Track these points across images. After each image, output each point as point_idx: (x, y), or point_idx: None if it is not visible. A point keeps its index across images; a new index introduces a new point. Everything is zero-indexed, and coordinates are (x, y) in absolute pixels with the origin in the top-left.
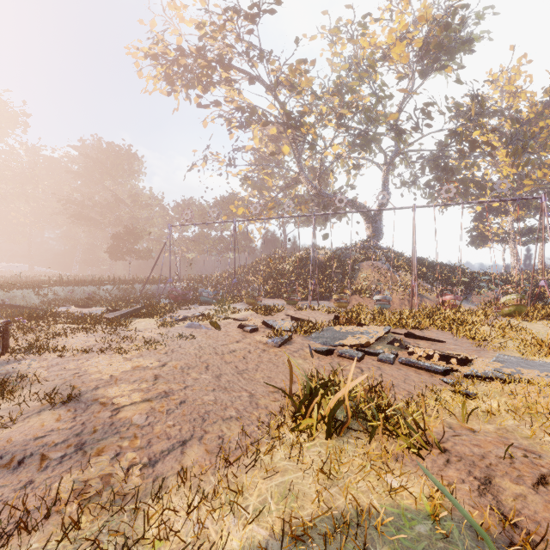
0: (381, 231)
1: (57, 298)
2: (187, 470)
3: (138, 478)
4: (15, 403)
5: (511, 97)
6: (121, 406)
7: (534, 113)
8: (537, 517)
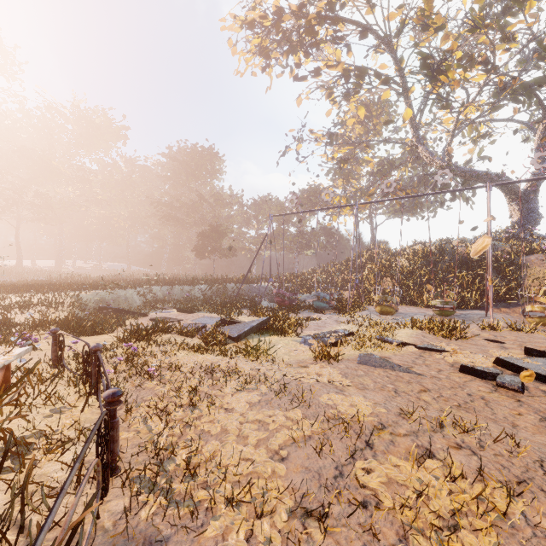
0: (538, 214)
1: (155, 298)
2: None
3: None
4: None
5: None
6: None
7: None
8: None
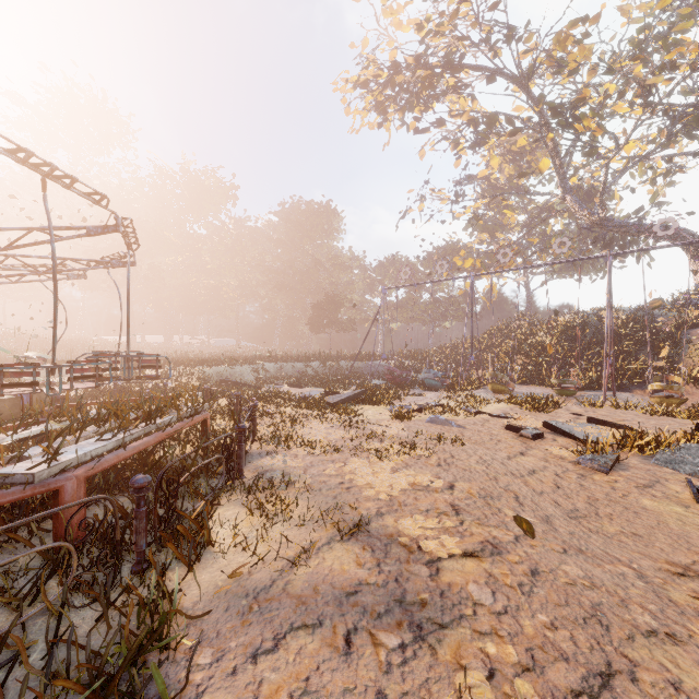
0: None
1: (267, 375)
2: None
3: None
4: (294, 520)
5: None
6: (435, 556)
7: None
8: None
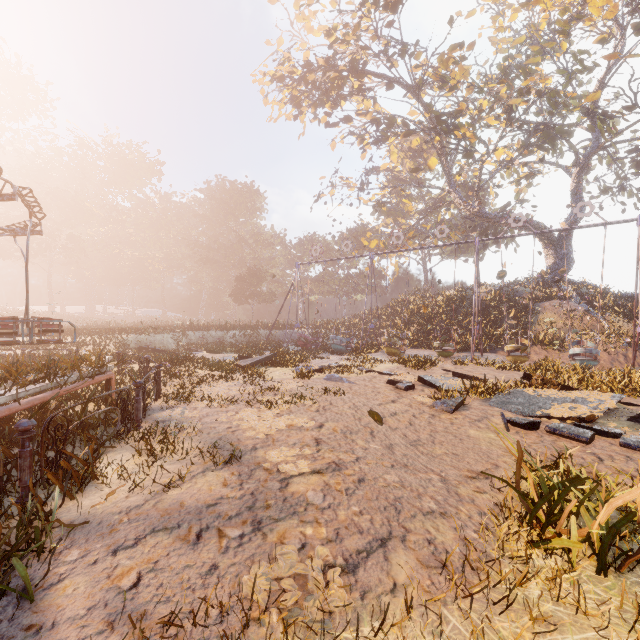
0: (571, 259)
1: (189, 343)
2: (403, 589)
3: (343, 590)
4: (178, 457)
5: None
6: (288, 475)
7: None
8: None
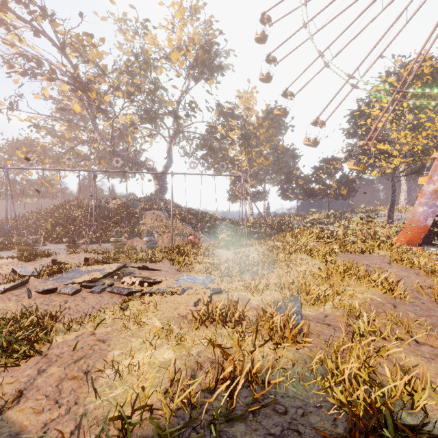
0: (166, 187)
1: None
2: None
3: None
4: None
5: (247, 110)
6: None
7: (259, 123)
8: (44, 386)
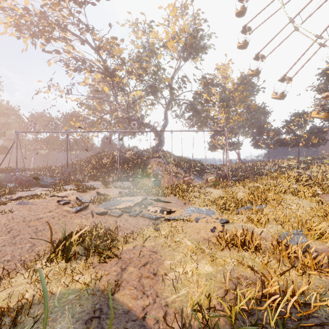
0: (163, 141)
1: None
2: None
3: None
4: None
5: (225, 79)
6: None
7: (234, 88)
8: (130, 280)
